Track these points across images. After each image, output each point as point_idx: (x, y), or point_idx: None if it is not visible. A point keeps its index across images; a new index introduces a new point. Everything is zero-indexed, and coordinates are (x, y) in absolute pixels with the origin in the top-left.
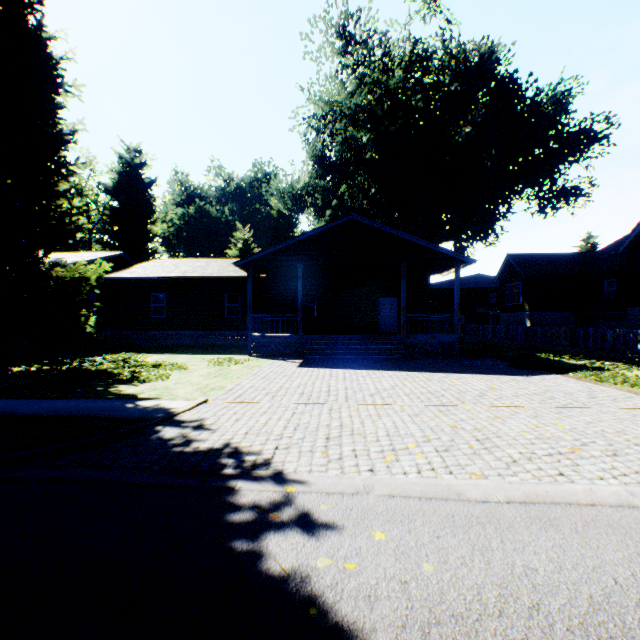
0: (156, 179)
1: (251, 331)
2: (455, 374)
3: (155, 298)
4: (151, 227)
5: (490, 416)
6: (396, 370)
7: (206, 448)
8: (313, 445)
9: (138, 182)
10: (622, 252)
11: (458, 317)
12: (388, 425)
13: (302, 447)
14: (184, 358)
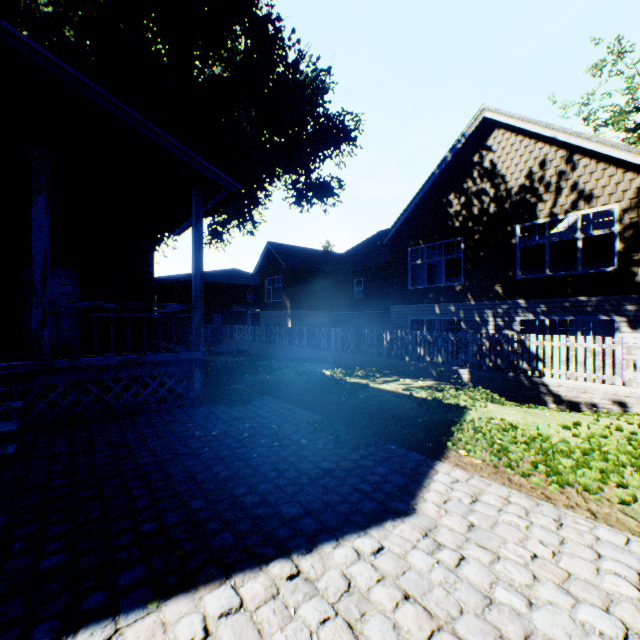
0: None
1: None
2: (140, 633)
3: None
4: None
5: None
6: None
7: None
8: None
9: None
10: (387, 243)
11: (201, 311)
12: None
13: None
14: None
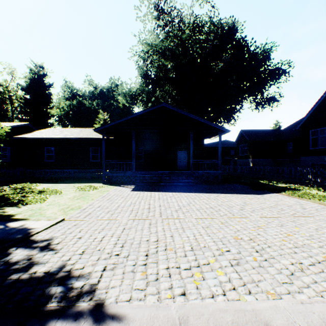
0: (53, 83)
1: (104, 169)
2: (222, 194)
3: (49, 150)
4: (50, 110)
5: (255, 226)
6: (189, 192)
7: (42, 273)
8: (135, 264)
9: (42, 85)
10: (298, 129)
11: (220, 161)
12: (191, 238)
13: (126, 267)
14: (62, 186)
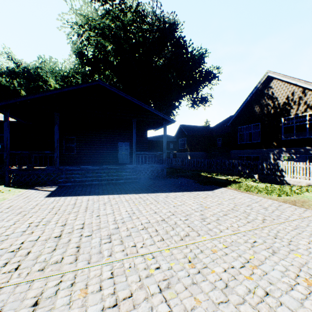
0: None
1: (8, 165)
2: (172, 193)
3: None
4: None
5: (243, 262)
6: (131, 193)
7: None
8: None
9: None
10: (229, 125)
11: (166, 154)
12: None
13: None
14: None
